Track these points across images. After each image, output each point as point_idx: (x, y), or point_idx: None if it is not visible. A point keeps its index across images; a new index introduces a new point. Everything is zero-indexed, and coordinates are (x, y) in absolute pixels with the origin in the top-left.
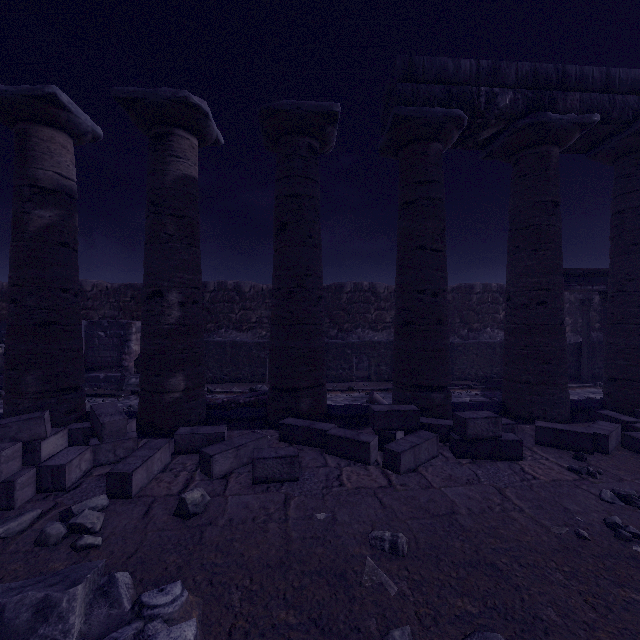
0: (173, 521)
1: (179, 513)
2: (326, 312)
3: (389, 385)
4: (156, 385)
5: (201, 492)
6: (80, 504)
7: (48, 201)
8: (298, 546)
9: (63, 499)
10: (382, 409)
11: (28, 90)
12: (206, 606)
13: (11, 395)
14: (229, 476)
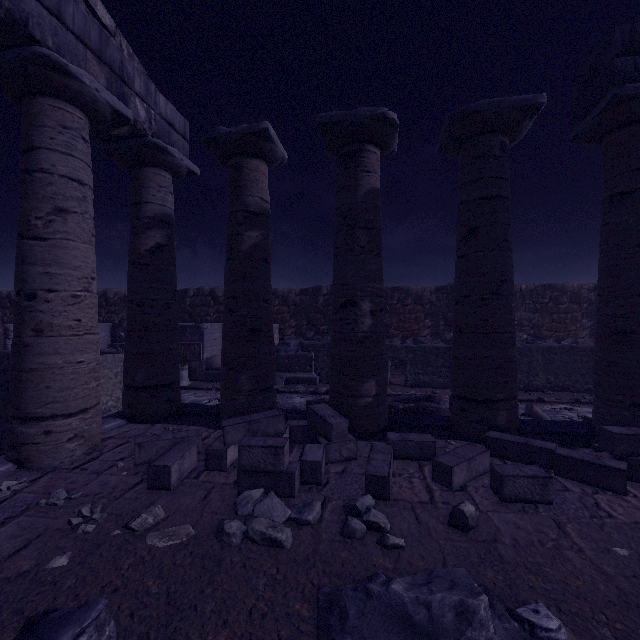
0: (453, 531)
1: (456, 524)
2: (441, 314)
3: (527, 395)
4: (351, 389)
5: (472, 506)
6: (359, 502)
7: (255, 223)
8: (627, 585)
9: (326, 493)
10: (623, 432)
11: (247, 129)
12: (580, 637)
13: (229, 391)
14: (466, 489)
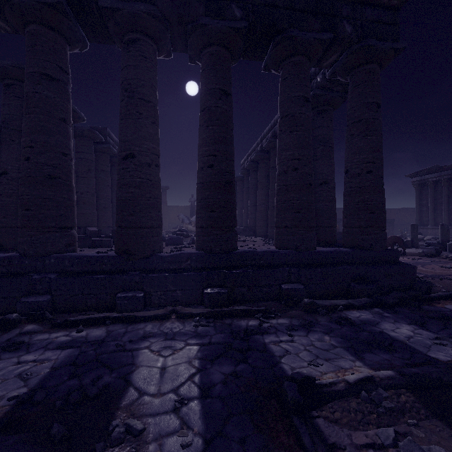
0: None
1: None
2: None
3: None
4: None
5: None
6: None
7: None
8: None
9: None
10: None
11: None
12: None
13: None
14: None
